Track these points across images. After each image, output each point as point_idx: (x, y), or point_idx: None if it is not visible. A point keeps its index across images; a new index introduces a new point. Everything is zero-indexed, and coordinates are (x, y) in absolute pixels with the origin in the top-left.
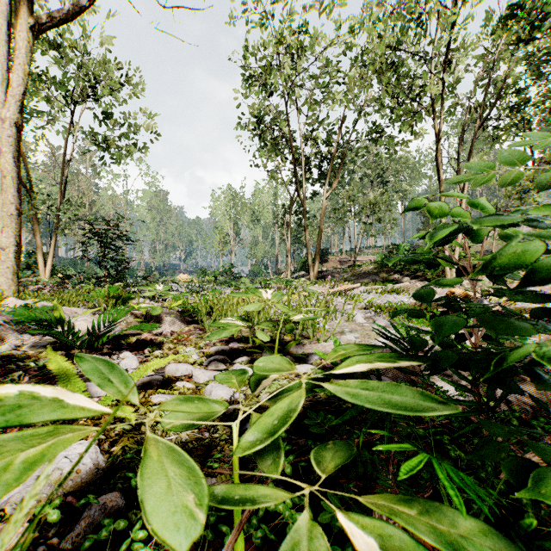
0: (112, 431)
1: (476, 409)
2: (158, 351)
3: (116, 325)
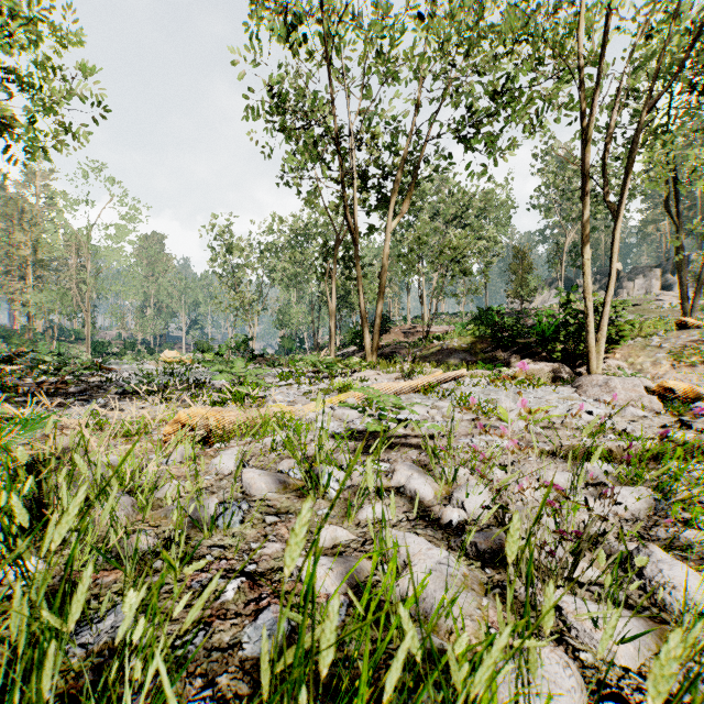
0: None
1: None
2: None
3: None
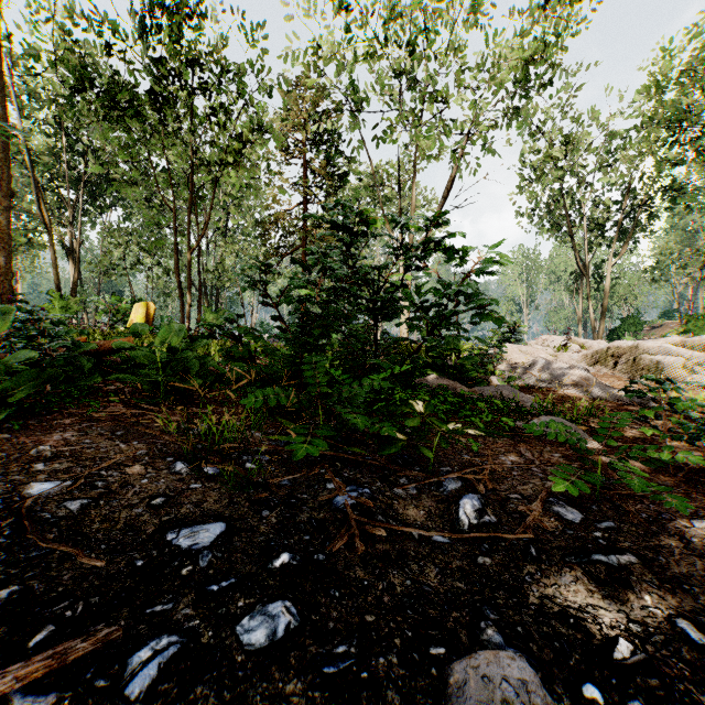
0: None
1: None
2: None
3: None
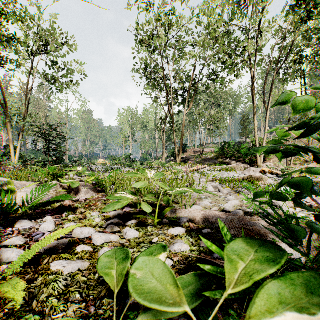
0: (3, 309)
1: (318, 271)
2: (72, 216)
3: (49, 194)
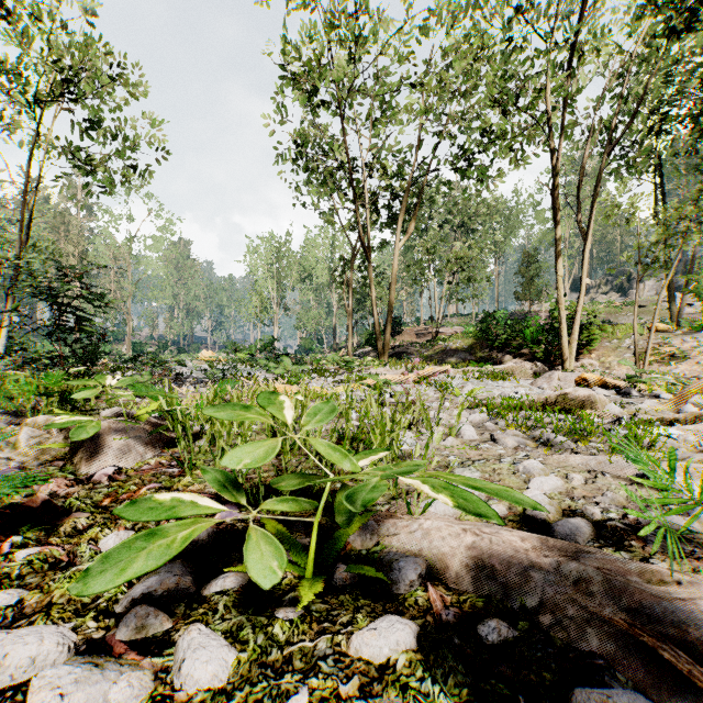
0: None
1: None
2: (28, 552)
3: (16, 454)
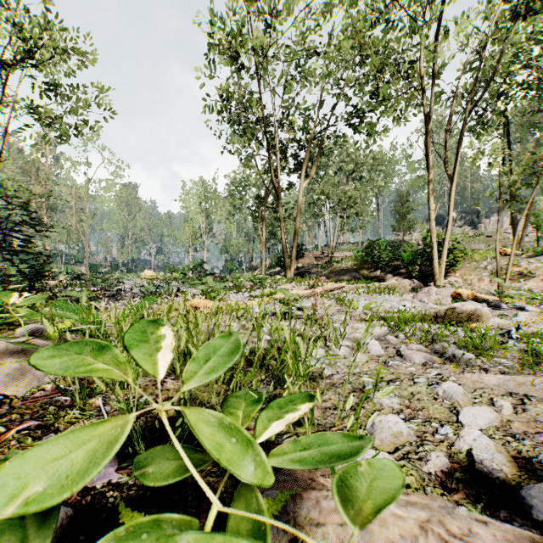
0: None
1: None
2: None
3: None
